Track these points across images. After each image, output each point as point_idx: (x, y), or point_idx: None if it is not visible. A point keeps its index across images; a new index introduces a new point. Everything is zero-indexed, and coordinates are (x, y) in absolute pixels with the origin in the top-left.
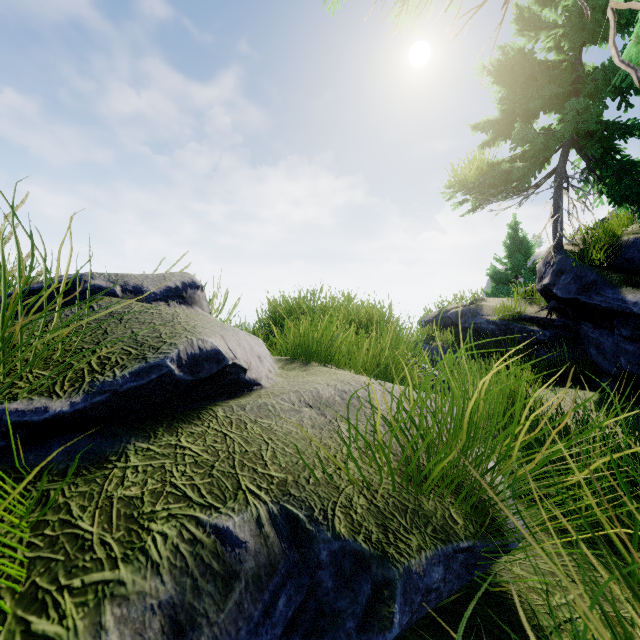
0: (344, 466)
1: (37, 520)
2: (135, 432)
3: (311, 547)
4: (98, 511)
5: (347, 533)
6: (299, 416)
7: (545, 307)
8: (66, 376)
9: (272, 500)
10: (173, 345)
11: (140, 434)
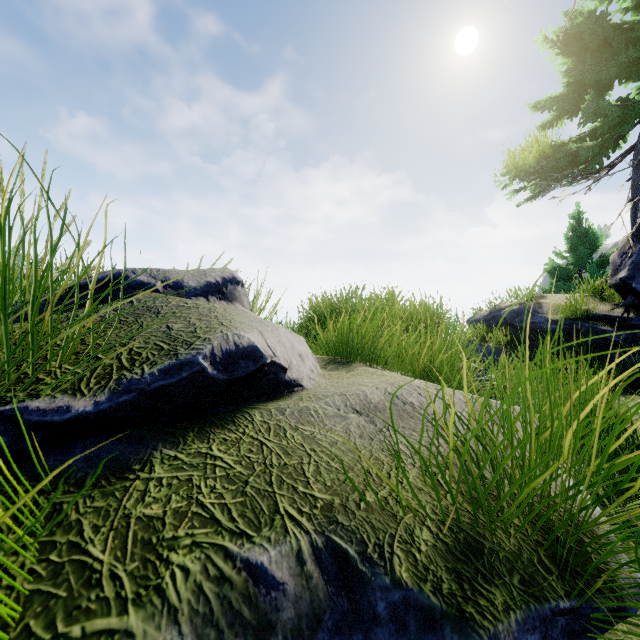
0: (401, 487)
1: (44, 541)
2: (163, 436)
3: (364, 594)
4: (112, 533)
5: (410, 579)
6: (345, 423)
7: (621, 304)
8: (94, 372)
9: (316, 529)
10: (207, 340)
11: (168, 439)
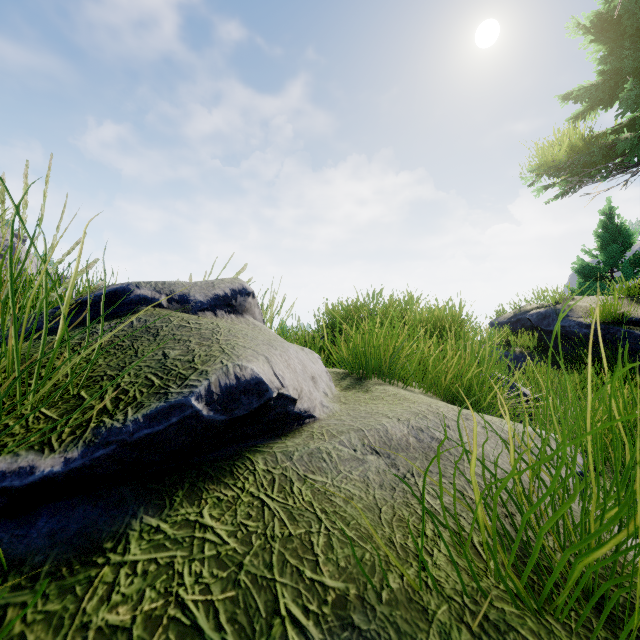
0: (431, 563)
1: None
2: (147, 497)
3: None
4: None
5: None
6: (362, 468)
7: None
8: (71, 417)
9: (325, 639)
10: (204, 374)
11: (152, 501)
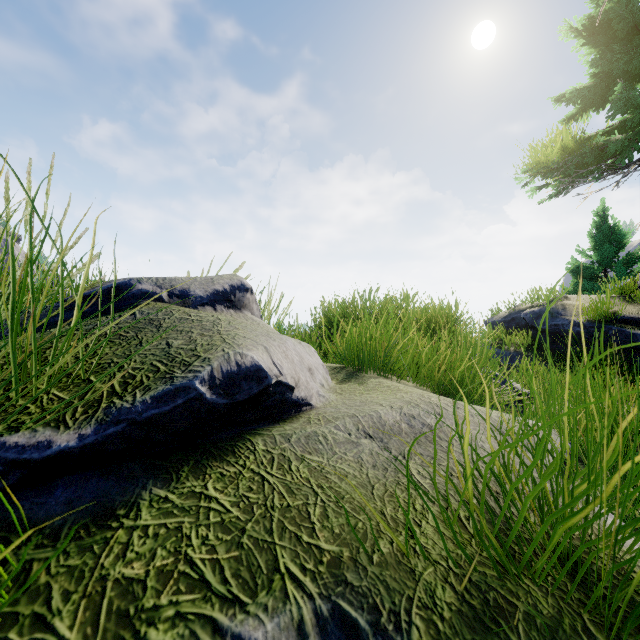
0: (419, 532)
1: (5, 612)
2: (155, 472)
3: None
4: (84, 602)
5: None
6: (357, 451)
7: None
8: (82, 399)
9: (320, 592)
10: (206, 361)
11: (160, 475)
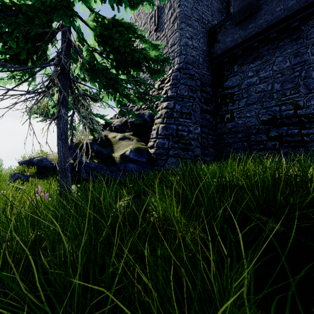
0: None
1: None
2: None
3: None
4: None
5: None
6: None
7: None
8: None
9: None
10: None
11: None
